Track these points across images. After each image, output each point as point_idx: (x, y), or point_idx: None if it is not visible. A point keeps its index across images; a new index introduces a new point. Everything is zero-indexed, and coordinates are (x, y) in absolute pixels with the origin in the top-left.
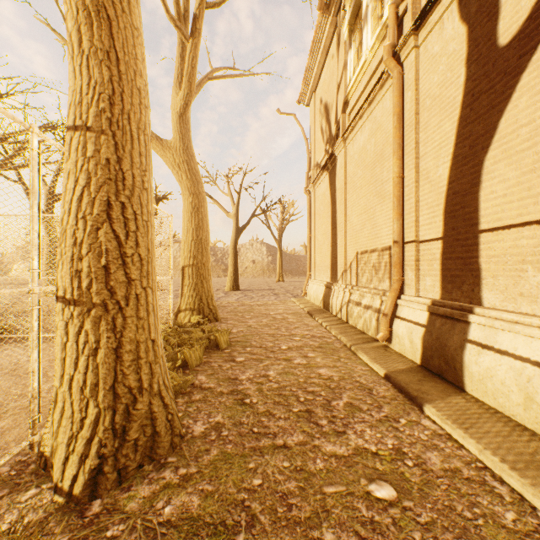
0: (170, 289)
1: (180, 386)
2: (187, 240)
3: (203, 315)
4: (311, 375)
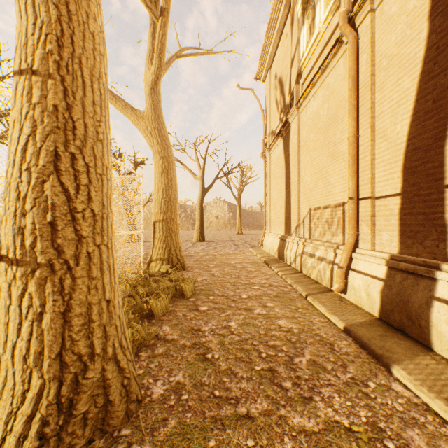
0: (141, 242)
1: (144, 338)
2: (158, 198)
3: (172, 264)
4: (271, 326)
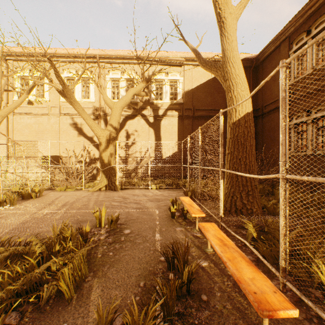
0: None
1: None
2: None
3: None
4: None
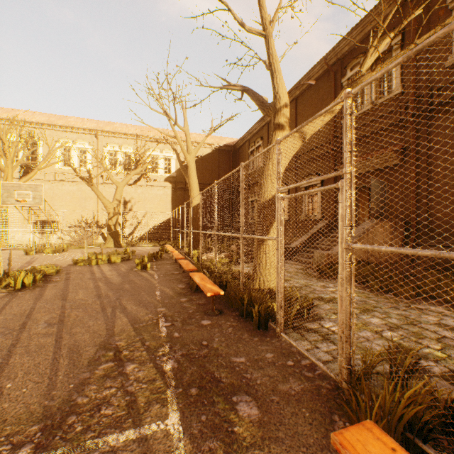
0: None
1: None
2: None
3: None
4: None
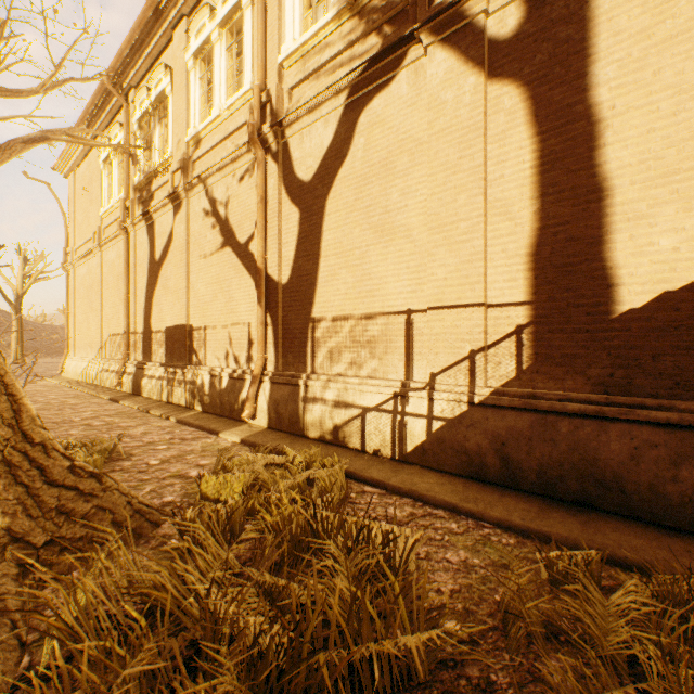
0: None
1: None
2: None
3: None
4: (64, 404)
